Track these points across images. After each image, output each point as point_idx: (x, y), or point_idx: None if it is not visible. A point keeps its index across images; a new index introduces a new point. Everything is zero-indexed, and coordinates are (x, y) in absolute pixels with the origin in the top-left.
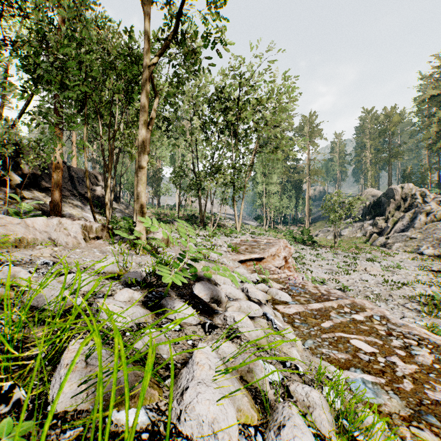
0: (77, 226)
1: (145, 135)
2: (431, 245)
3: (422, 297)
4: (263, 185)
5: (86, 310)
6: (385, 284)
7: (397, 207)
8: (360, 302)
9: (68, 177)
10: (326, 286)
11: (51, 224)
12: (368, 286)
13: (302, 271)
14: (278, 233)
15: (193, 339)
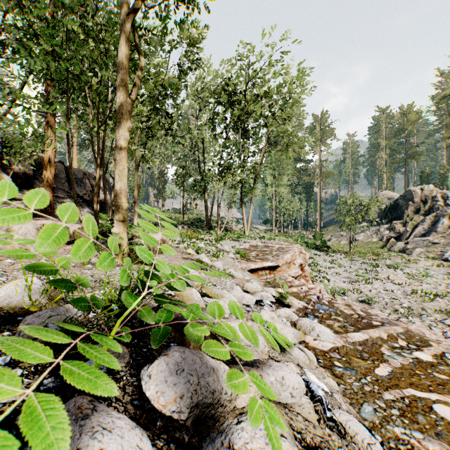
0: (31, 226)
1: (125, 105)
2: None
3: None
4: (273, 187)
5: None
6: (414, 296)
7: (416, 210)
8: (417, 330)
9: (65, 178)
10: (348, 298)
11: None
12: (395, 297)
13: (319, 279)
14: (289, 237)
15: None
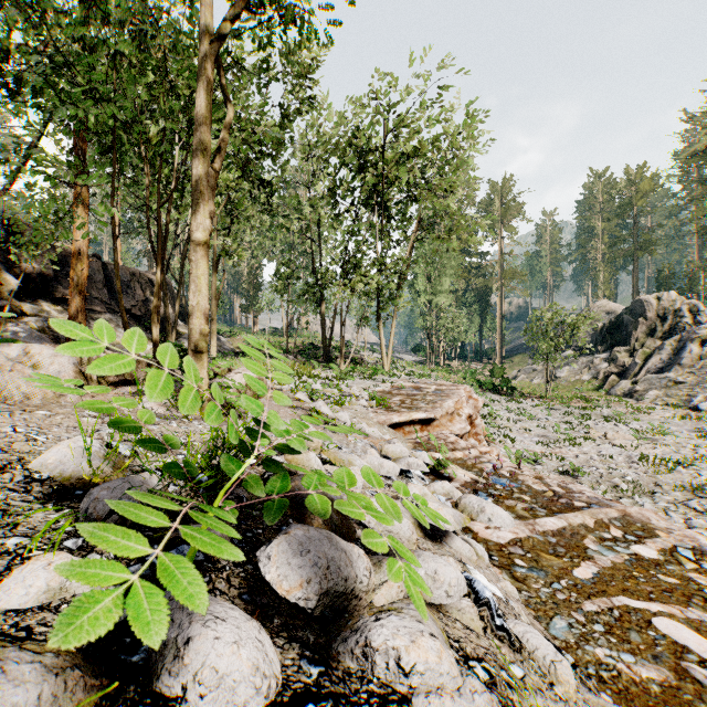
0: (66, 360)
1: (205, 179)
2: None
3: None
4: (427, 294)
5: None
6: (644, 464)
7: (651, 330)
8: (639, 513)
9: (103, 281)
10: (542, 467)
11: None
12: (614, 466)
13: (498, 439)
14: (452, 374)
15: None
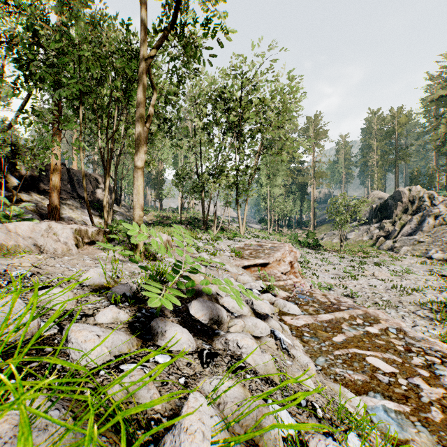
0: (69, 231)
1: (142, 133)
2: (440, 249)
3: (433, 304)
4: (267, 187)
5: (54, 339)
6: (394, 290)
7: (405, 209)
8: (373, 312)
9: (68, 179)
10: (334, 292)
11: (38, 229)
12: (376, 292)
13: (308, 276)
14: (283, 236)
15: (186, 375)
